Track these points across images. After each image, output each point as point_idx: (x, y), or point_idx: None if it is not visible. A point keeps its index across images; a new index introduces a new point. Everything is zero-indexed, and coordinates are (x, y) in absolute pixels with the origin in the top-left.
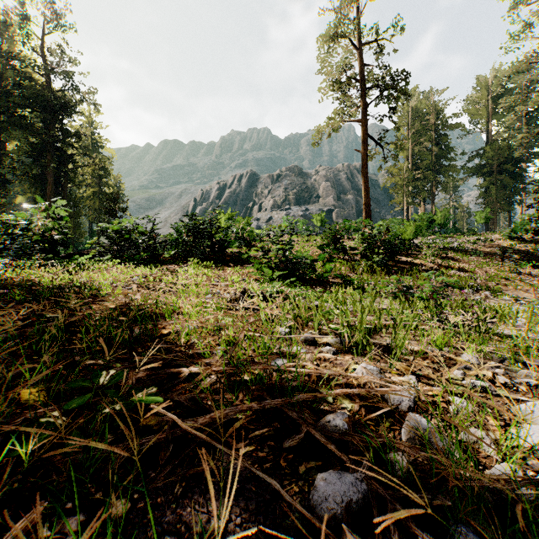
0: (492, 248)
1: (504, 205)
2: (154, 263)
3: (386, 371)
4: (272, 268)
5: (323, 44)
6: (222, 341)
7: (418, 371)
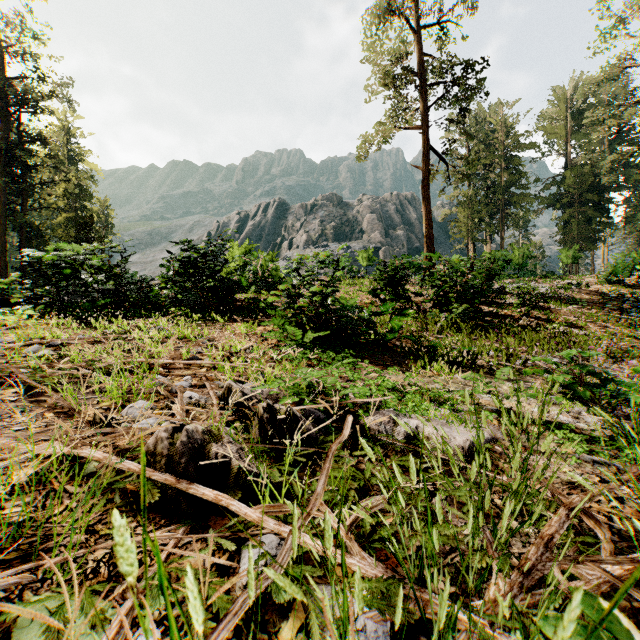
0: (591, 294)
1: (587, 243)
2: (115, 315)
3: None
4: (303, 325)
5: (373, 24)
6: None
7: None
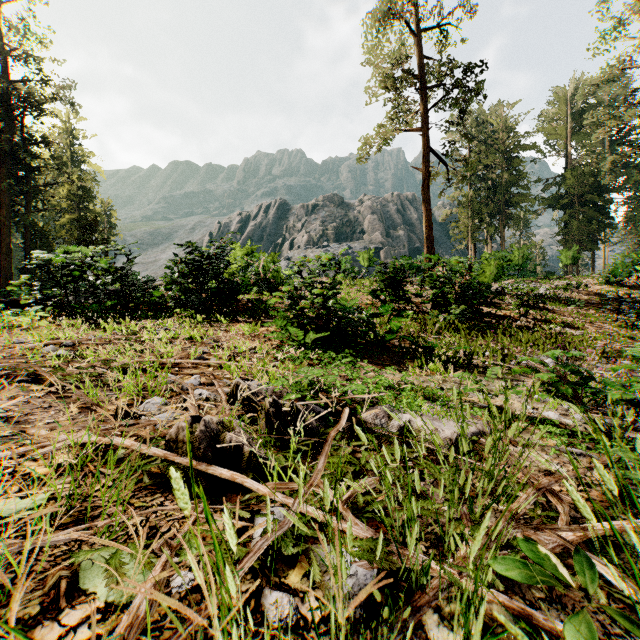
0: (590, 295)
1: (588, 244)
2: (121, 316)
3: None
4: (304, 326)
5: (373, 27)
6: None
7: None
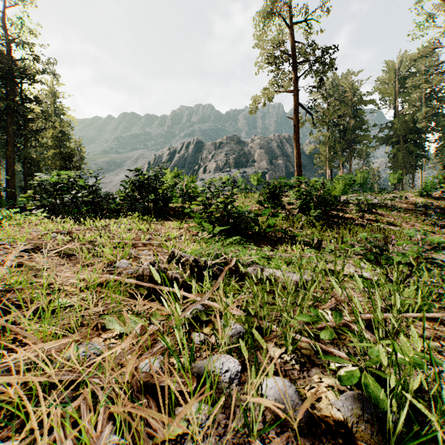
0: (408, 204)
1: (409, 169)
2: (93, 217)
3: None
4: (213, 222)
5: (260, 22)
6: None
7: None
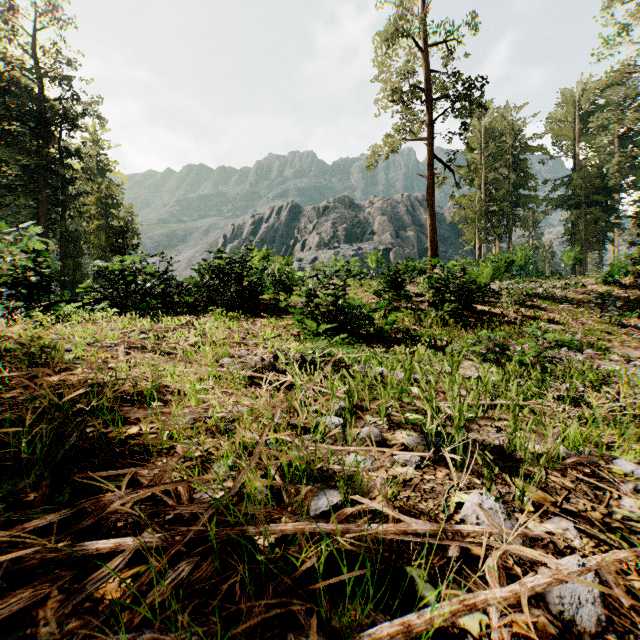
0: (585, 294)
1: (594, 244)
2: (166, 313)
3: (515, 508)
4: (317, 319)
5: (380, 45)
6: (227, 453)
7: (565, 504)
